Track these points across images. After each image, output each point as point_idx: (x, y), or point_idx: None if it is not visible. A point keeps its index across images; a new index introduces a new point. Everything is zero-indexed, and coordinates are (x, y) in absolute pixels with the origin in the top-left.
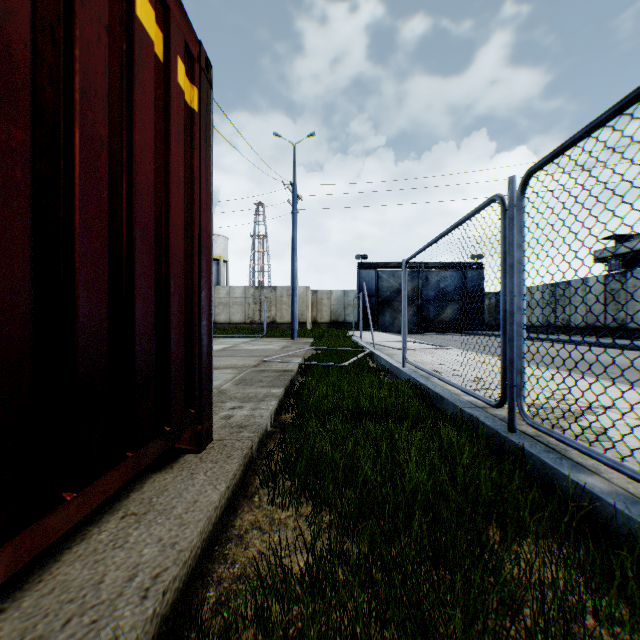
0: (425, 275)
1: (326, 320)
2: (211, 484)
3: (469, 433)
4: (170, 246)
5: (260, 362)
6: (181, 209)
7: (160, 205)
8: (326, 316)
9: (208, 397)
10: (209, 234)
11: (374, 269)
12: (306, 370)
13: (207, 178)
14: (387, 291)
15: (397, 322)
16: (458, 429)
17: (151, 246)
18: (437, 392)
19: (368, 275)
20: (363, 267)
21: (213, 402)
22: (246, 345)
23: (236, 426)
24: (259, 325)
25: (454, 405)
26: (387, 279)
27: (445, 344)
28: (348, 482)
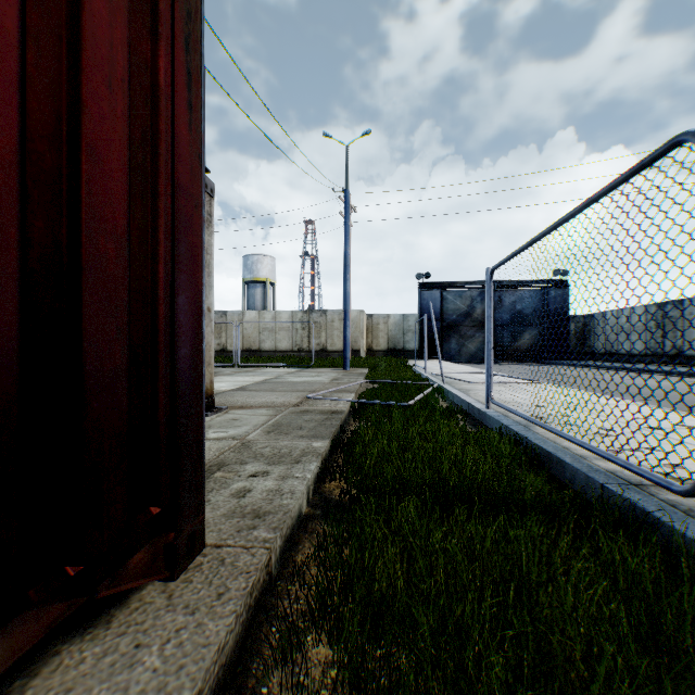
0: (498, 295)
1: (383, 347)
2: (162, 688)
3: (664, 557)
4: (84, 196)
5: (303, 399)
6: (120, 133)
7: (54, 105)
8: (383, 343)
9: (194, 477)
10: (196, 202)
11: (438, 289)
12: (360, 411)
13: (192, 105)
14: (453, 314)
15: (465, 350)
16: (629, 540)
17: (7, 177)
18: (551, 452)
19: (431, 296)
20: (425, 287)
21: (229, 463)
22: (290, 376)
23: (250, 513)
24: (308, 353)
25: (587, 477)
26: (453, 300)
27: (527, 376)
28: (447, 683)
